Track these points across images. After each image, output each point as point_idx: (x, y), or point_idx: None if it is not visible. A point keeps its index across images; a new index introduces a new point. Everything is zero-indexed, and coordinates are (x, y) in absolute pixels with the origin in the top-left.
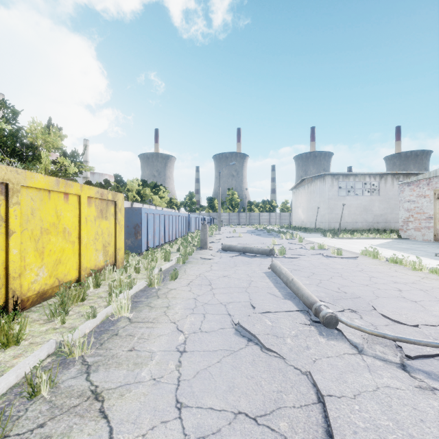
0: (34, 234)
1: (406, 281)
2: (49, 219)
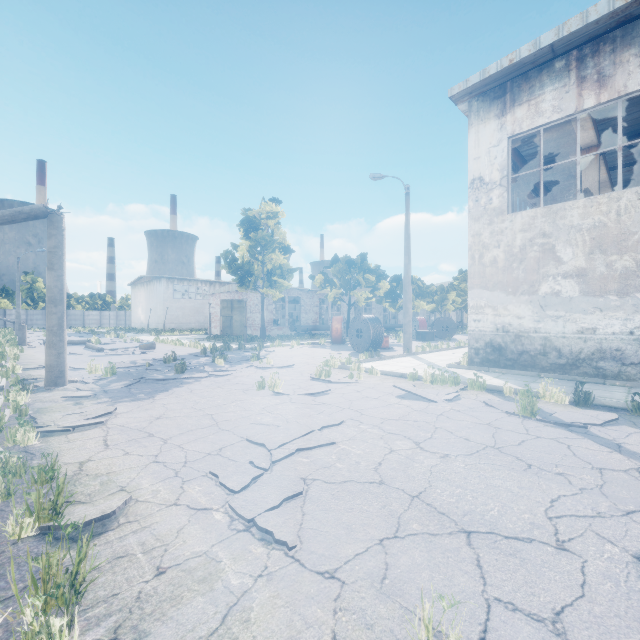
0: None
1: None
2: None
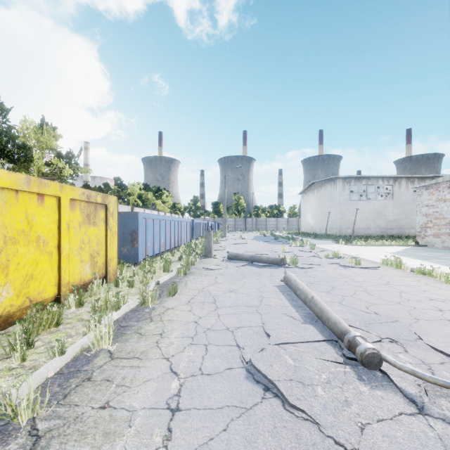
0: None
1: (443, 298)
2: (17, 225)
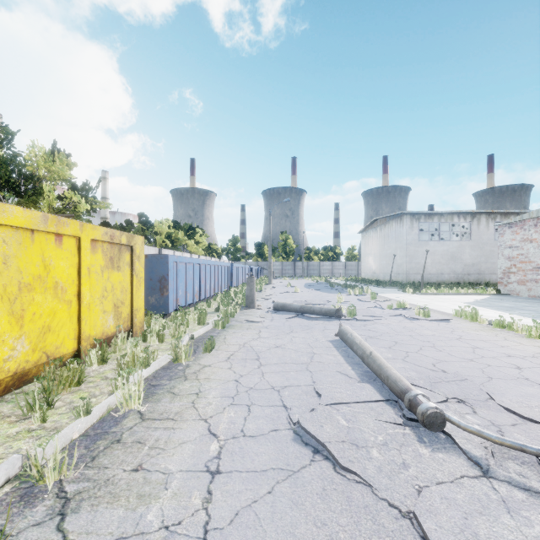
0: (8, 291)
1: (523, 354)
2: (32, 270)
